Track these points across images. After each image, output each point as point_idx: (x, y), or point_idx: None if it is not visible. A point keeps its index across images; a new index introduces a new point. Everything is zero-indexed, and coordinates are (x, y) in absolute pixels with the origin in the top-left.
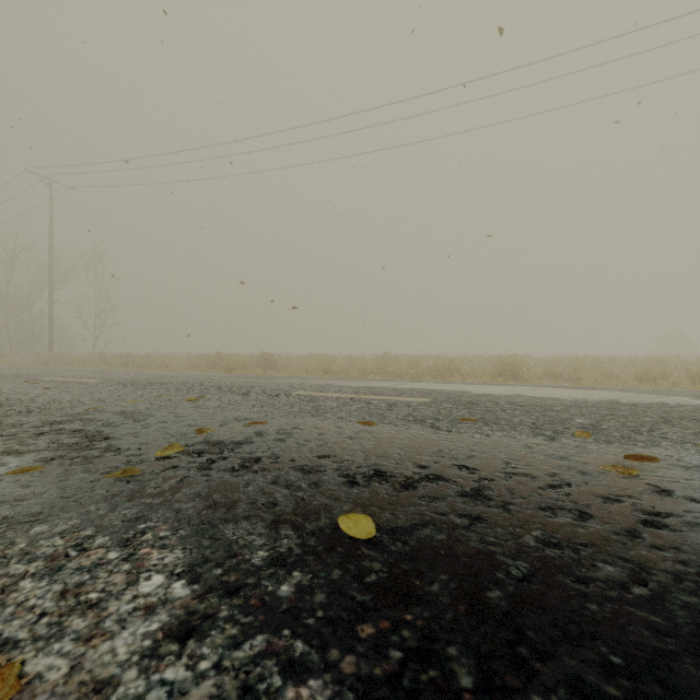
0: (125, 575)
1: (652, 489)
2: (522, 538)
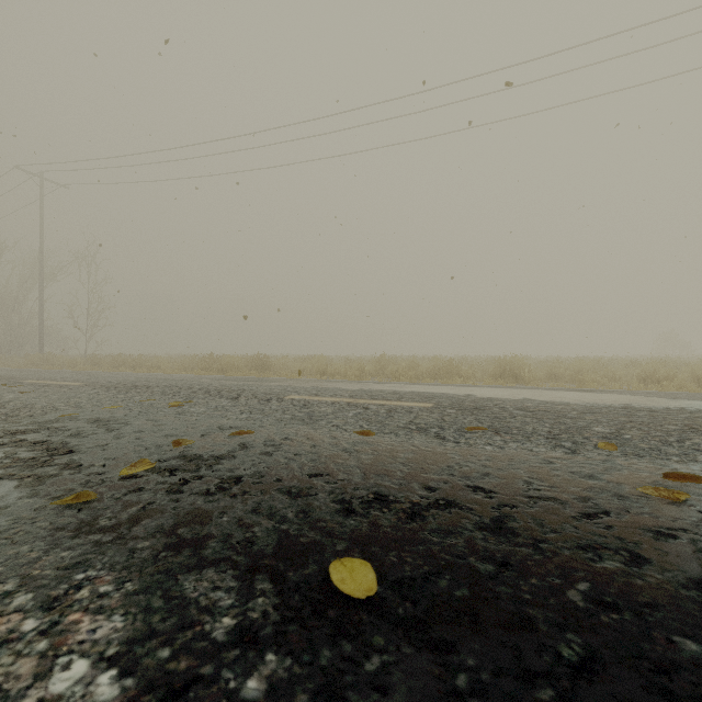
0: (36, 661)
1: None
2: (565, 595)
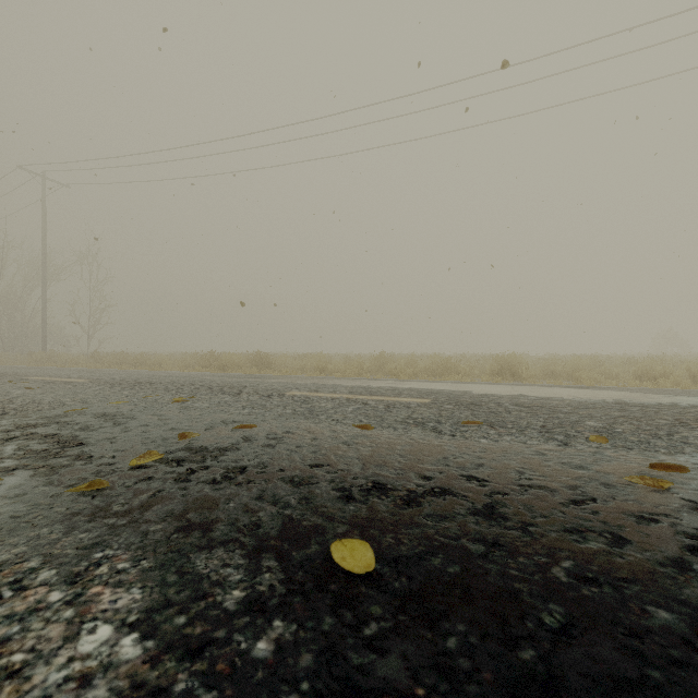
0: (64, 626)
1: (689, 505)
2: (550, 571)
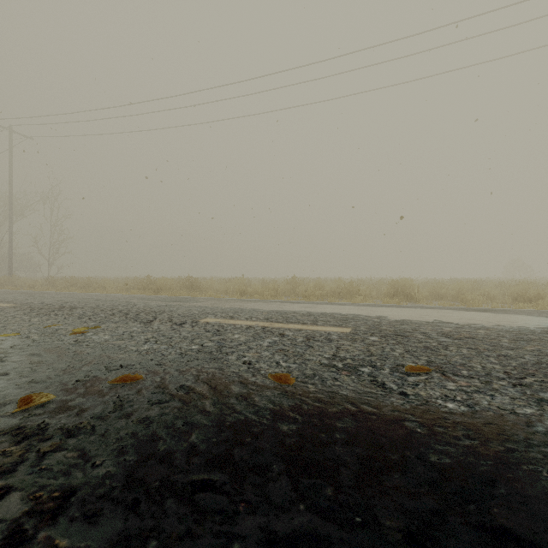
0: None
1: None
2: None
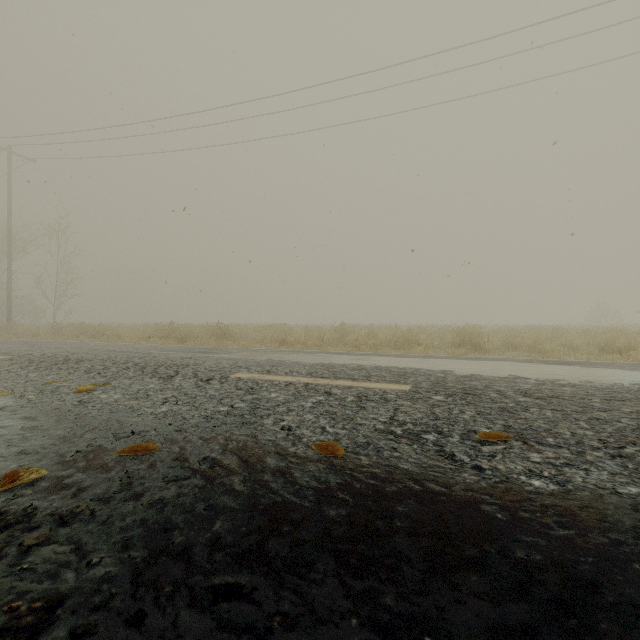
0: None
1: None
2: None
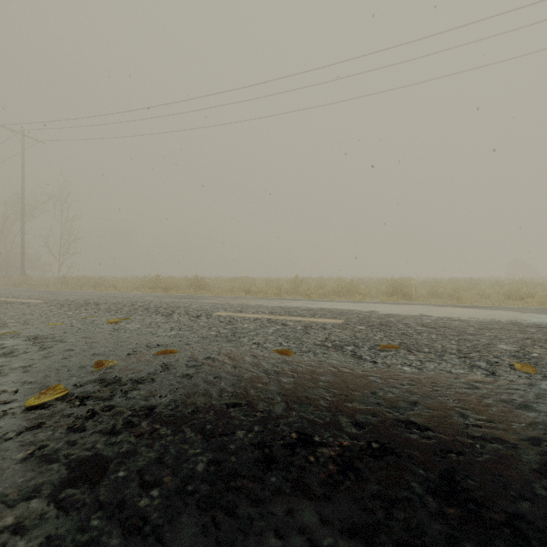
0: None
1: None
2: None
